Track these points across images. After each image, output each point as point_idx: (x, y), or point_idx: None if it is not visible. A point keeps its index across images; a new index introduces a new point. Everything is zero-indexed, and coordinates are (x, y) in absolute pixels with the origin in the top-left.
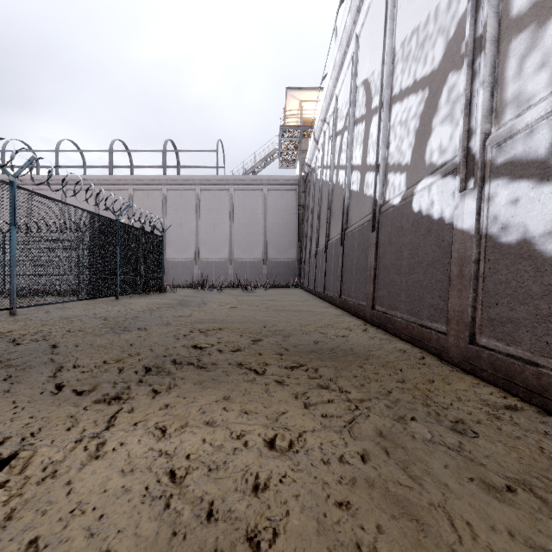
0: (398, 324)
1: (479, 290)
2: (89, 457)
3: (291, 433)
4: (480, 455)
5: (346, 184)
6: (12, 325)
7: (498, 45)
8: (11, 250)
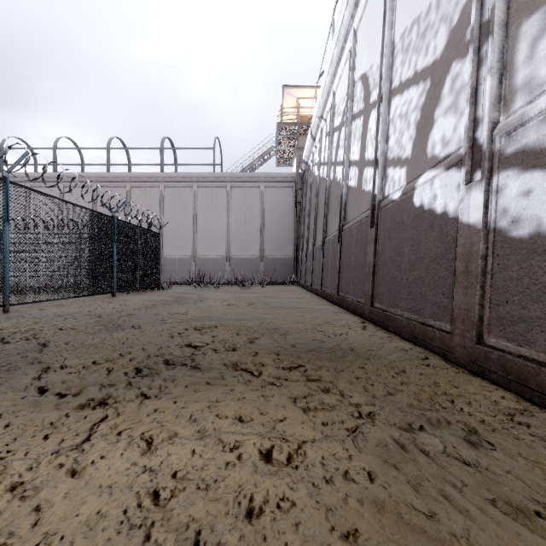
0: (399, 322)
1: (487, 287)
2: (64, 474)
3: (289, 444)
4: (501, 472)
5: (343, 180)
6: (4, 323)
7: (507, 29)
8: (4, 246)
